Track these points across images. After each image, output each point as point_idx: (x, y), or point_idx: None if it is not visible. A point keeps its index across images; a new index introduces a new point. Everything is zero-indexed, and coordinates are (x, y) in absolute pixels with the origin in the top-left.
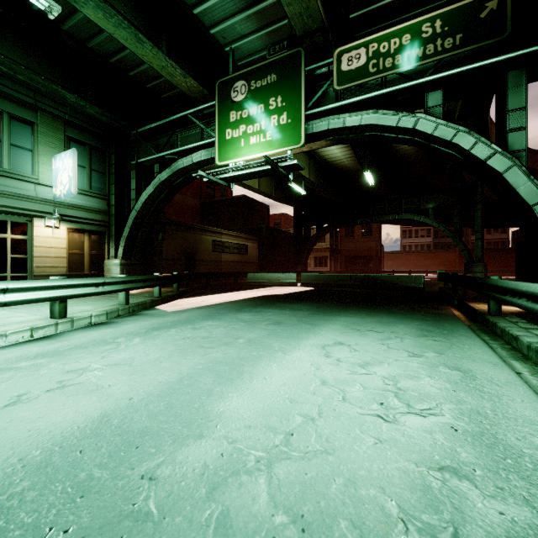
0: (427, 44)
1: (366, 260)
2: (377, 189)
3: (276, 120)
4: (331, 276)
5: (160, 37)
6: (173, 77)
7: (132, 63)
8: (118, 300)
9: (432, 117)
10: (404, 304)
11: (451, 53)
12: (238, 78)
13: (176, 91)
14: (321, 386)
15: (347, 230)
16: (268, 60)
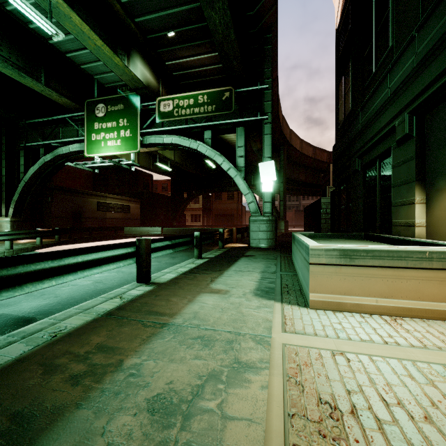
0: (201, 107)
1: (230, 217)
2: None
3: (124, 133)
4: (183, 229)
5: (39, 71)
6: (51, 96)
7: None
8: (5, 246)
9: (205, 144)
10: None
11: (211, 114)
12: (100, 102)
13: None
14: None
15: (217, 195)
16: (119, 95)
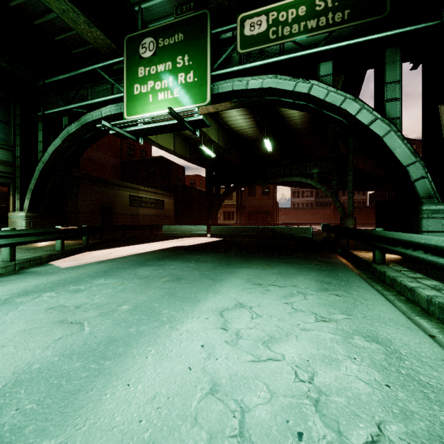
0: (320, 17)
1: (265, 214)
2: (273, 156)
3: (184, 78)
4: (236, 228)
5: None
6: (77, 25)
7: (36, 10)
8: (1, 256)
9: (324, 84)
10: (299, 253)
11: (341, 26)
12: (146, 35)
13: (87, 47)
14: (209, 396)
15: (250, 190)
16: (176, 19)
